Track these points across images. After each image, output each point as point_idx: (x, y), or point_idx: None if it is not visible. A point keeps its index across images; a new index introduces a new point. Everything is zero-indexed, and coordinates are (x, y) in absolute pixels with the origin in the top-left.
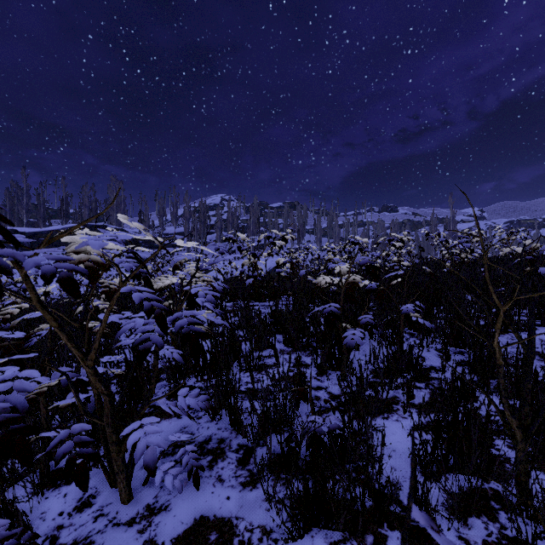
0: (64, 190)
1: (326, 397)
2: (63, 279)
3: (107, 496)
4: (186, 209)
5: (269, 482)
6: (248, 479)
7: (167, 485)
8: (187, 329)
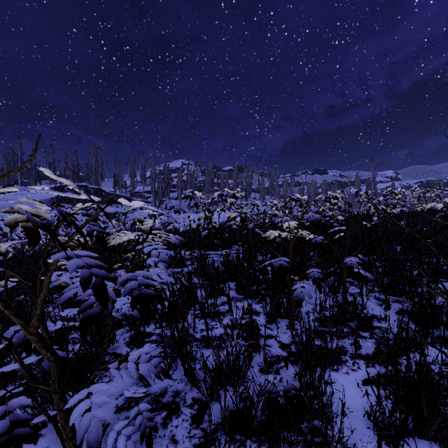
0: (52, 156)
1: (276, 346)
2: None
3: None
4: (152, 172)
5: (223, 444)
6: (202, 440)
7: None
8: (138, 291)
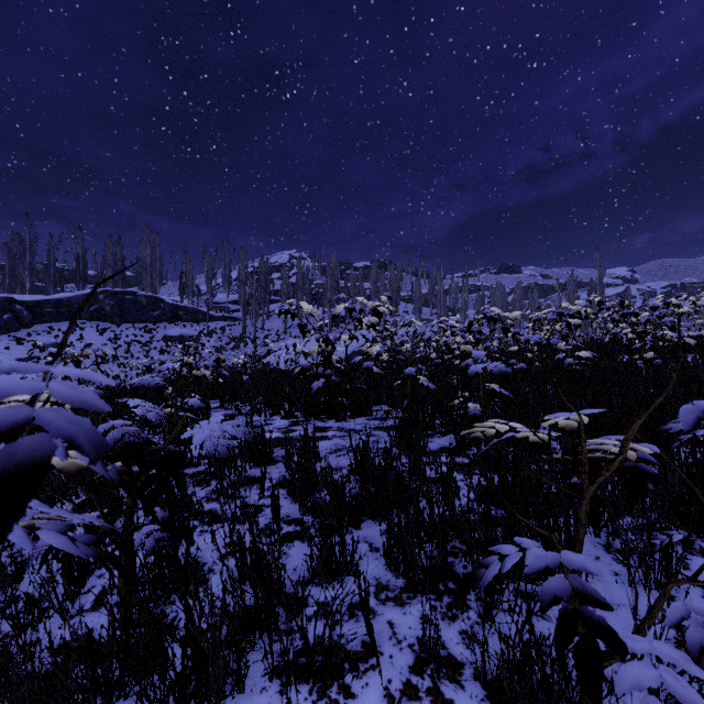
0: (80, 245)
1: None
2: None
3: None
4: (241, 270)
5: None
6: None
7: None
8: None
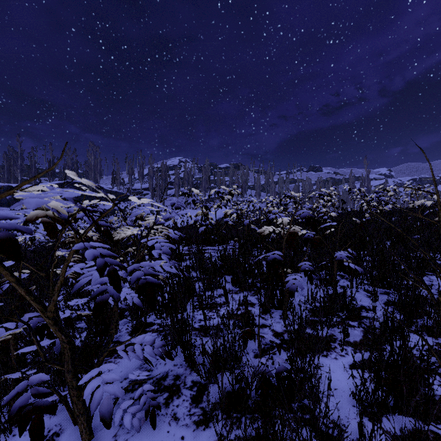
0: (51, 153)
1: (270, 334)
2: (1, 240)
3: (70, 434)
4: (150, 169)
5: (221, 421)
6: (201, 417)
7: (125, 425)
8: (144, 280)
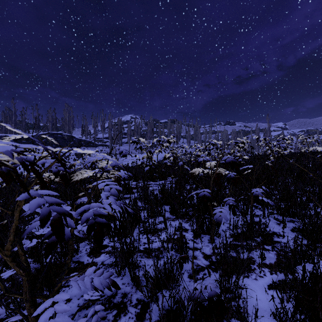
0: (37, 112)
1: (201, 256)
2: None
3: None
4: (109, 123)
5: None
6: None
7: None
8: (92, 220)
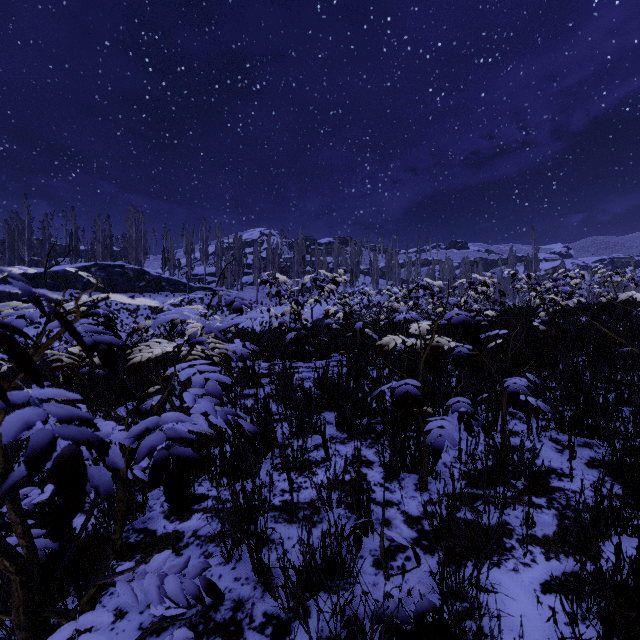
0: (73, 223)
1: (400, 520)
2: None
3: None
4: (217, 246)
5: None
6: None
7: None
8: (163, 451)
